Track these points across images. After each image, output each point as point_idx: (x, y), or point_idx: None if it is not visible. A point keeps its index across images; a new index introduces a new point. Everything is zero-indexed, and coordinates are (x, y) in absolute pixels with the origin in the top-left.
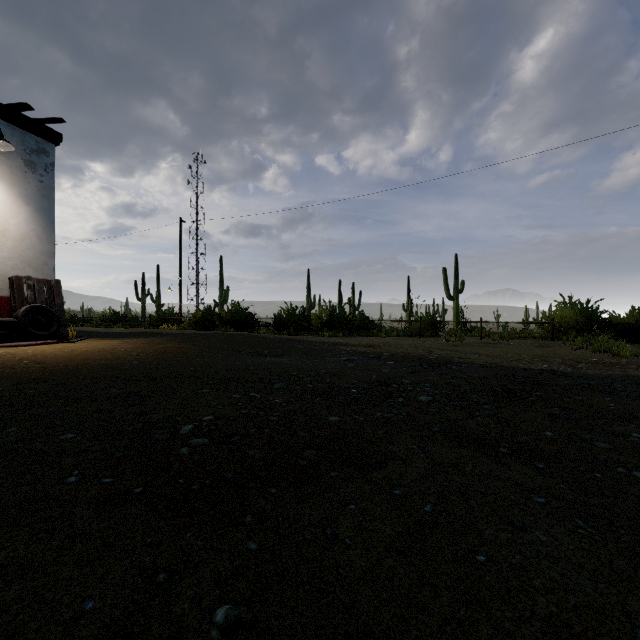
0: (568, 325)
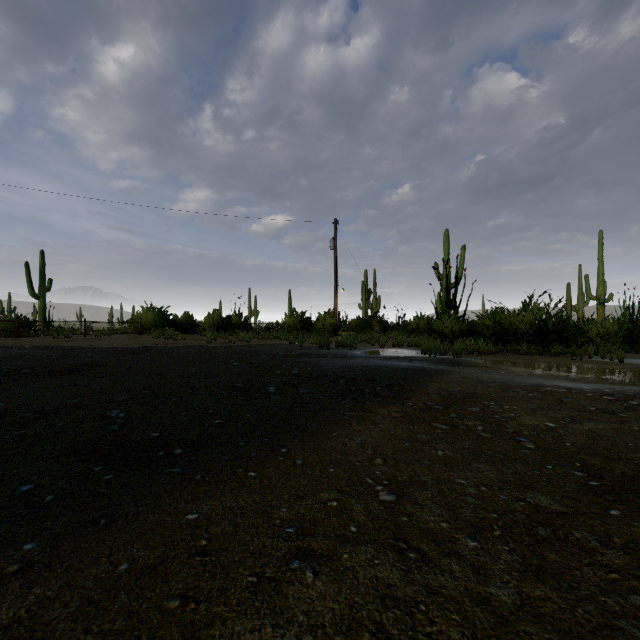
0: (151, 323)
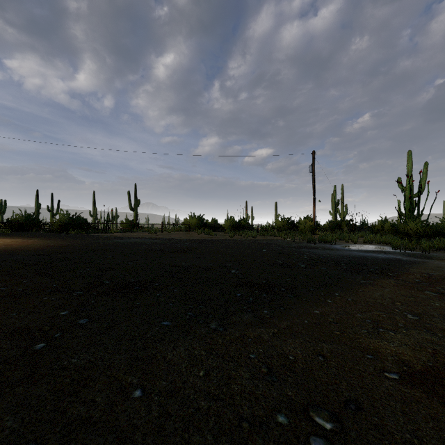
0: (195, 225)
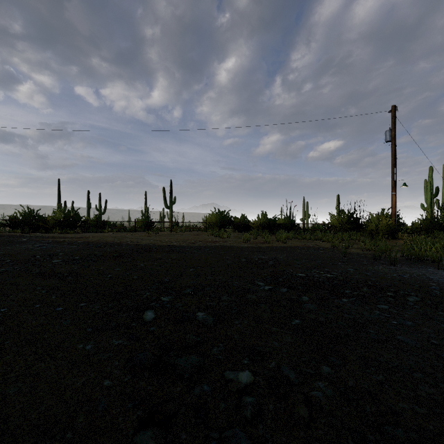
0: (213, 223)
